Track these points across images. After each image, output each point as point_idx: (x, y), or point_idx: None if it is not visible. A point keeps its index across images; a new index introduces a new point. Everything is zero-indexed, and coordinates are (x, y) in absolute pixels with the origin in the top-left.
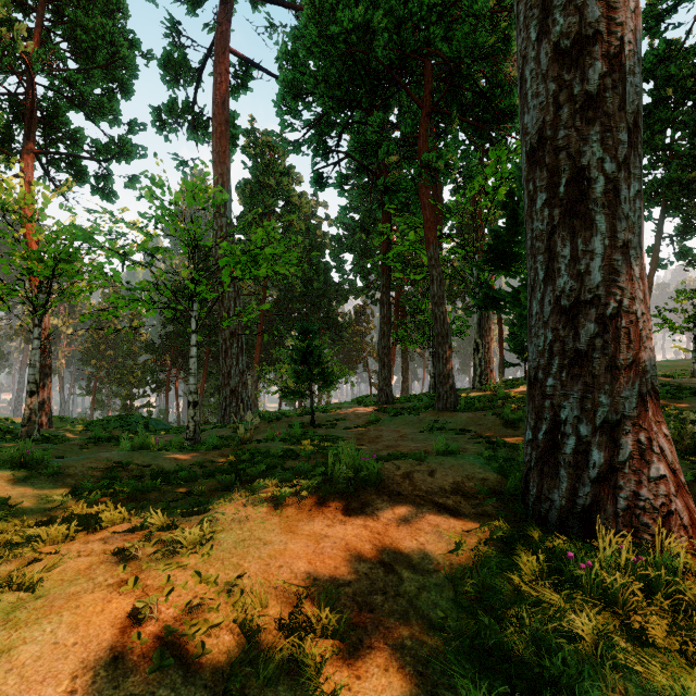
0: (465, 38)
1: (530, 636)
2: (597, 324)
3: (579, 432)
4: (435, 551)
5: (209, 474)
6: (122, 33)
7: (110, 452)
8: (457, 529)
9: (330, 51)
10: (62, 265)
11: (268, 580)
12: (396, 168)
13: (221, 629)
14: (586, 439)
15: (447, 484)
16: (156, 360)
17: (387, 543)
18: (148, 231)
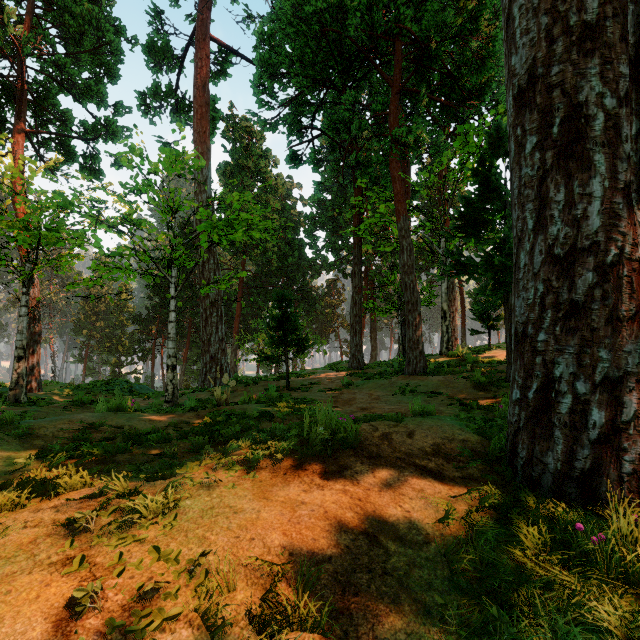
0: (435, 16)
1: (547, 628)
2: (596, 273)
3: (575, 389)
4: (422, 520)
5: (182, 435)
6: (108, 20)
7: (85, 414)
8: (443, 494)
9: (304, 32)
10: (43, 232)
11: (236, 556)
12: (365, 150)
13: (178, 620)
14: (584, 398)
15: (427, 446)
16: (142, 330)
17: (370, 510)
18: (131, 204)
